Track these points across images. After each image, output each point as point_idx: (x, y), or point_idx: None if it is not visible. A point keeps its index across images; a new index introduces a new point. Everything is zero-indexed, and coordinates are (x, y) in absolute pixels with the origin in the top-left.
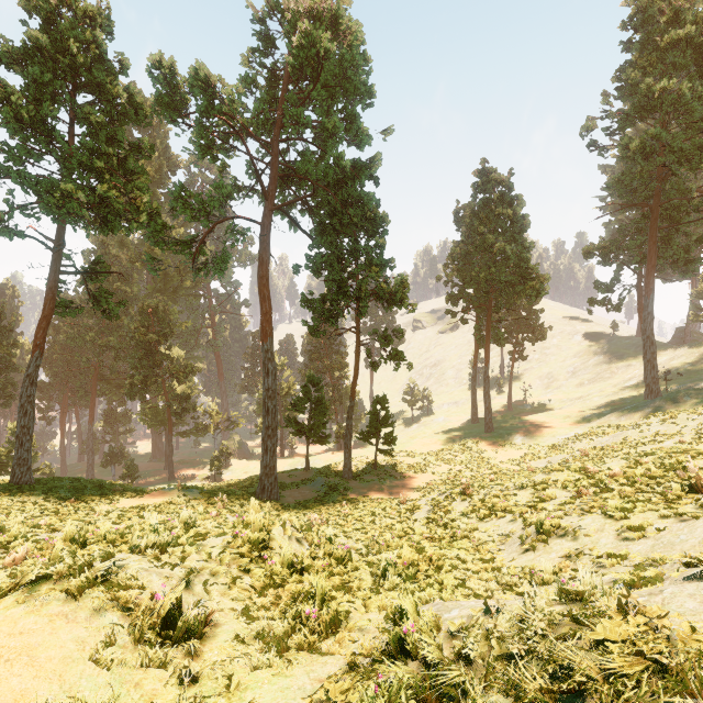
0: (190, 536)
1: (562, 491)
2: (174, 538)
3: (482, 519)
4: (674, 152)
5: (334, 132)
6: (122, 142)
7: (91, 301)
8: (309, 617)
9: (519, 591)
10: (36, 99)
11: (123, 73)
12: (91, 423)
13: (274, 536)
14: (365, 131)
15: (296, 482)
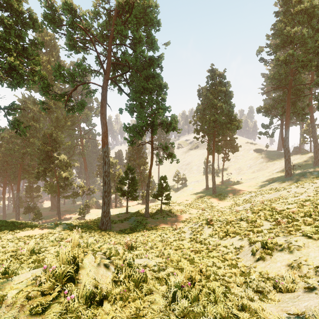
0: (31, 261)
1: (265, 221)
2: None
3: (221, 238)
4: (299, 62)
5: (140, 40)
6: (24, 38)
7: (10, 125)
8: None
9: (271, 299)
10: None
11: (25, 1)
12: (18, 192)
13: (84, 265)
14: (156, 41)
15: (120, 220)
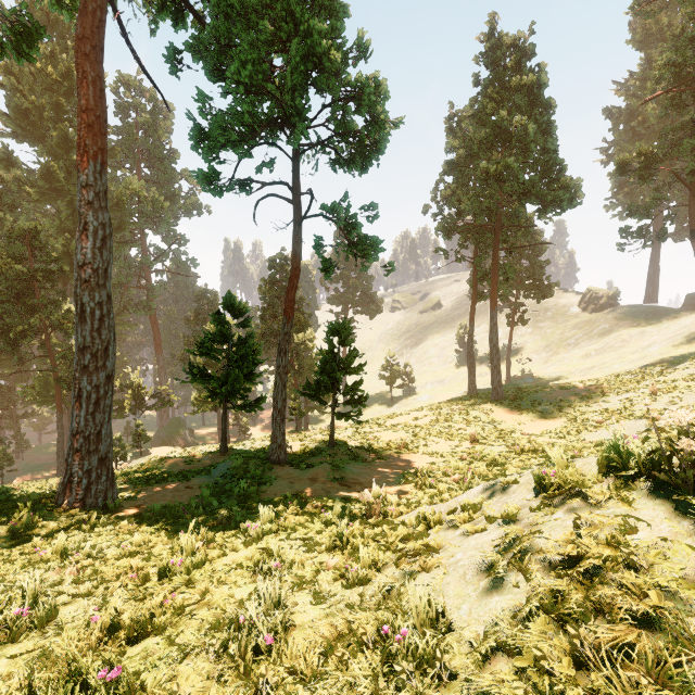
0: None
1: None
2: None
3: None
4: None
5: None
6: None
7: None
8: None
9: None
10: None
11: None
12: None
13: None
14: None
15: (187, 471)
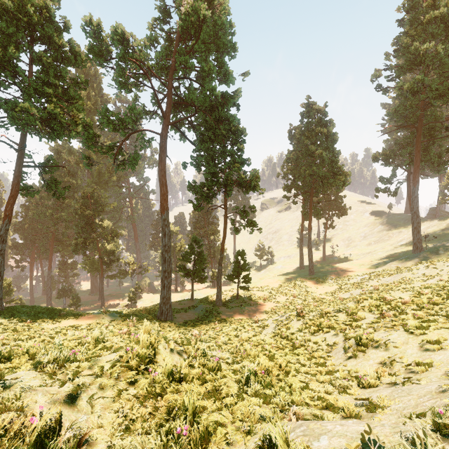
0: (98, 350)
1: (369, 314)
2: (74, 355)
3: (313, 333)
4: (433, 91)
5: (210, 73)
6: (65, 77)
7: (45, 186)
8: (180, 434)
9: (351, 393)
10: (5, 46)
11: (66, 30)
12: (50, 270)
13: (159, 351)
14: (230, 73)
15: (184, 308)
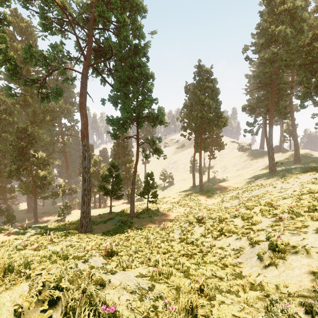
0: None
1: (263, 217)
2: None
3: (216, 238)
4: (283, 61)
5: (124, 25)
6: None
7: None
8: None
9: None
10: None
11: None
12: None
13: None
14: (141, 27)
15: (103, 220)
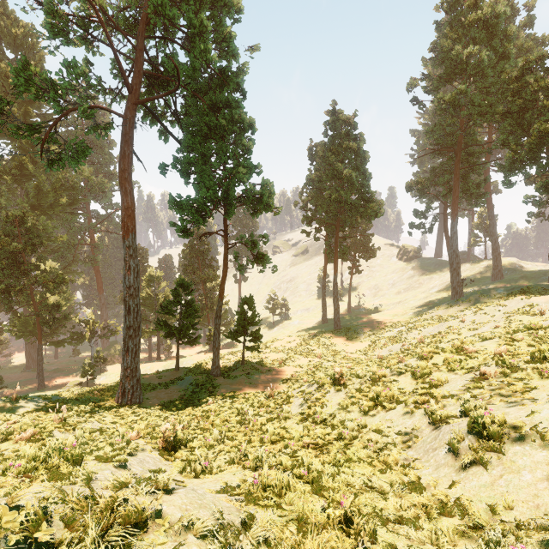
0: None
1: (449, 374)
2: None
3: (366, 411)
4: (475, 106)
5: (201, 31)
6: None
7: None
8: None
9: None
10: None
11: None
12: None
13: None
14: (232, 37)
15: (164, 383)
